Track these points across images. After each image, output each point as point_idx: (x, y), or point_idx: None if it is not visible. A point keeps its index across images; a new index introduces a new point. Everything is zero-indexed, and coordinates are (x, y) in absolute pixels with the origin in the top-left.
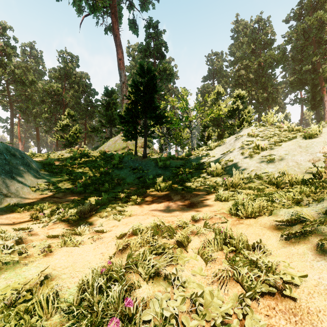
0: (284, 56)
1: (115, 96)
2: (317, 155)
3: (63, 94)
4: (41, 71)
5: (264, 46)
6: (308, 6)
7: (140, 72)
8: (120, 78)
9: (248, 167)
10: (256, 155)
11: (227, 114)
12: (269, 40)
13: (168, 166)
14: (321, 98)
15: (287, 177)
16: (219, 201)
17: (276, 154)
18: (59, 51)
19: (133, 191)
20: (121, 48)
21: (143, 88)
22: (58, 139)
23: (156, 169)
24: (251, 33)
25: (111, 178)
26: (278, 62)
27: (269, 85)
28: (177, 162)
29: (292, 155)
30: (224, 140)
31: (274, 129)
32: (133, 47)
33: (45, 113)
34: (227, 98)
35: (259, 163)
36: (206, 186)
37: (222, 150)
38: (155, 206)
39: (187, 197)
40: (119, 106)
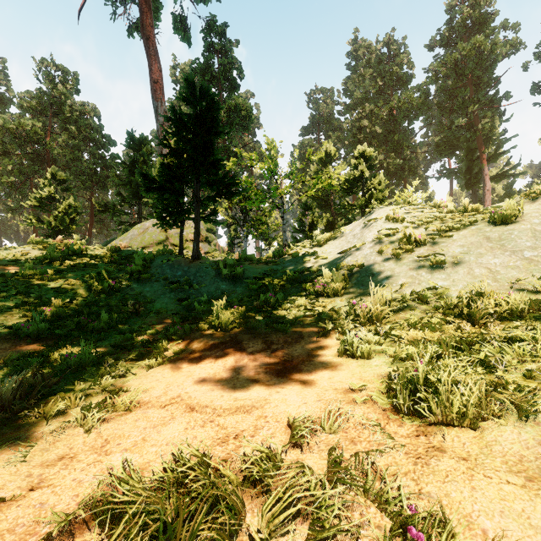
0: (427, 103)
1: (147, 150)
2: (525, 254)
3: (47, 141)
4: (3, 96)
5: (398, 84)
6: (462, 27)
7: (186, 95)
8: (156, 117)
9: (395, 278)
10: (406, 255)
11: (344, 186)
12: (404, 74)
13: (241, 276)
14: (480, 170)
15: (487, 300)
16: (350, 355)
17: (445, 252)
18: (39, 61)
19: (162, 330)
20: (157, 62)
21: (191, 125)
22: (32, 223)
23: (217, 281)
24: (378, 62)
25: (123, 300)
26: (418, 111)
27: (404, 145)
28: (257, 269)
29: (477, 254)
30: (343, 229)
31: (431, 208)
32: (183, 67)
33: (11, 175)
34: (341, 163)
35: (416, 271)
36: (316, 318)
37: (340, 247)
38: (203, 371)
39: (278, 346)
40: (155, 167)
